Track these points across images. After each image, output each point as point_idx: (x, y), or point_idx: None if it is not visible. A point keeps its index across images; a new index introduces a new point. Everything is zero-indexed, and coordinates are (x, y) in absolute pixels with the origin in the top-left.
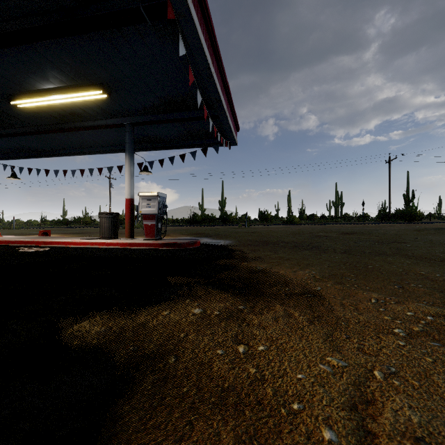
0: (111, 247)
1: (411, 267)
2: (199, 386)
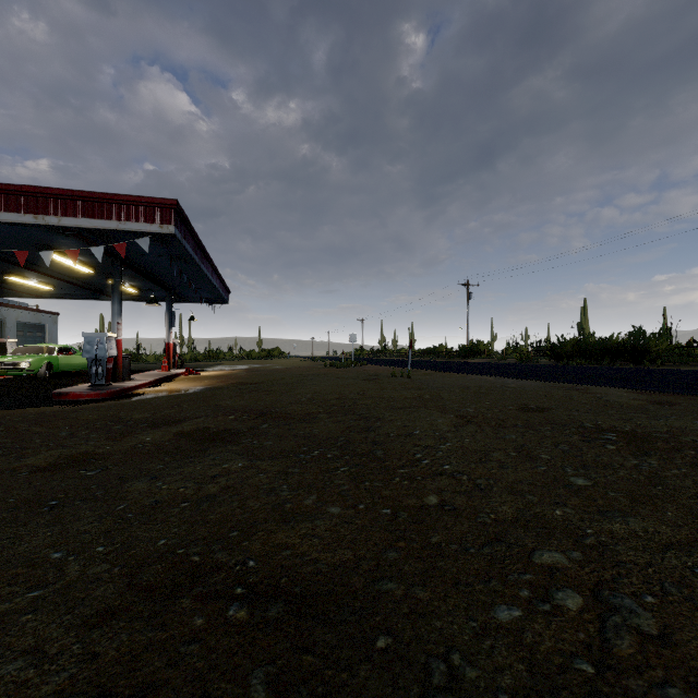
0: None
1: None
2: None
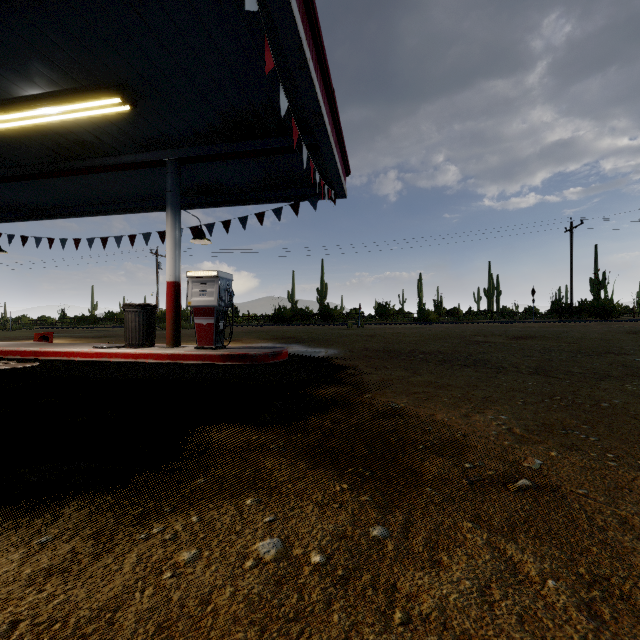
0: (141, 362)
1: None
2: None
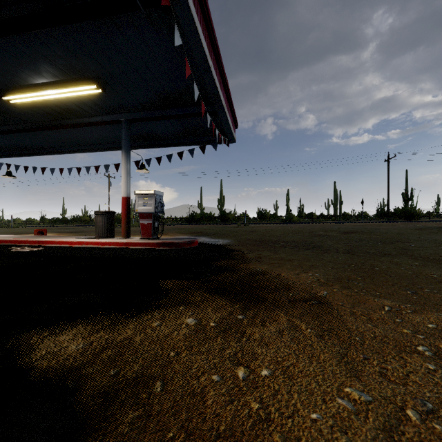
0: (106, 247)
1: (420, 269)
2: (189, 428)
